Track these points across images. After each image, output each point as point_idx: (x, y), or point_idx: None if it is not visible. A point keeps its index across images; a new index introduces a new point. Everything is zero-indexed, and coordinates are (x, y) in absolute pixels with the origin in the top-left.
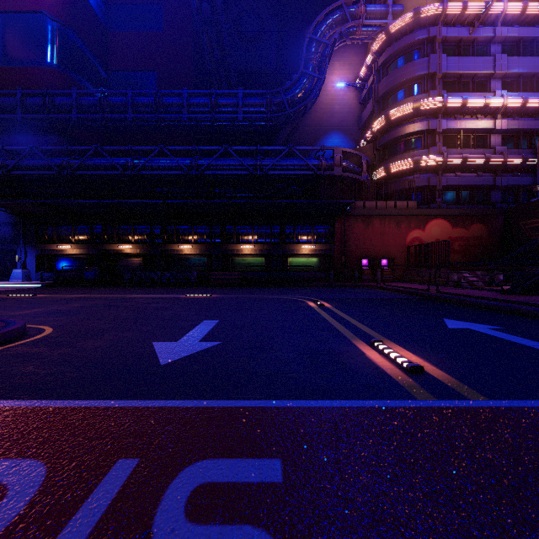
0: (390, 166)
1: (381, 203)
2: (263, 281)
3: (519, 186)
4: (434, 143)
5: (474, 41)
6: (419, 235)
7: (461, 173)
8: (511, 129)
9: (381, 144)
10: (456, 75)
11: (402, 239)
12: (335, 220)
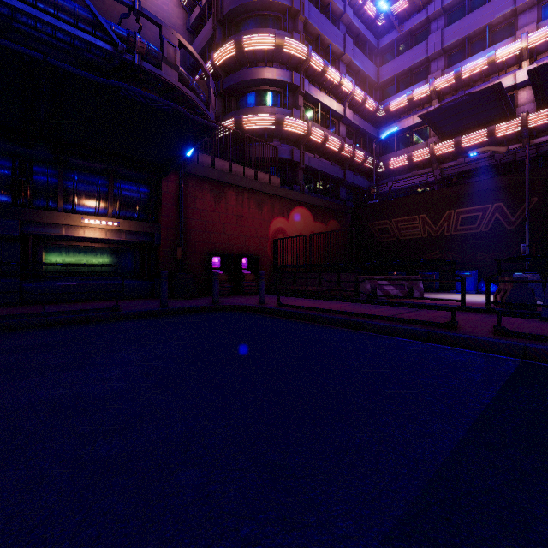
0: (244, 118)
1: (238, 167)
2: None
3: (358, 187)
4: (295, 106)
5: (328, 6)
6: (284, 225)
7: (318, 157)
8: (354, 123)
9: (227, 86)
10: (315, 33)
11: (264, 228)
12: (163, 175)
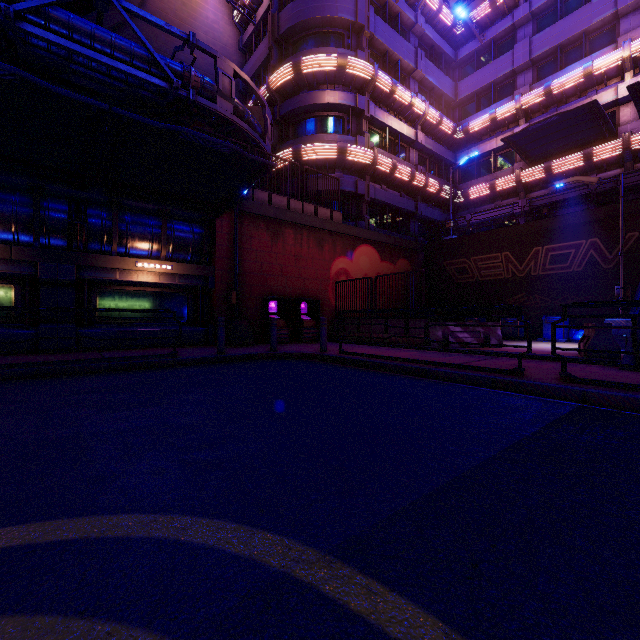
0: (302, 148)
1: (296, 203)
2: (4, 355)
3: (432, 220)
4: (360, 132)
5: (397, 17)
6: (347, 266)
7: (386, 188)
8: (428, 148)
9: (284, 112)
10: (382, 49)
11: (325, 270)
12: (217, 215)
